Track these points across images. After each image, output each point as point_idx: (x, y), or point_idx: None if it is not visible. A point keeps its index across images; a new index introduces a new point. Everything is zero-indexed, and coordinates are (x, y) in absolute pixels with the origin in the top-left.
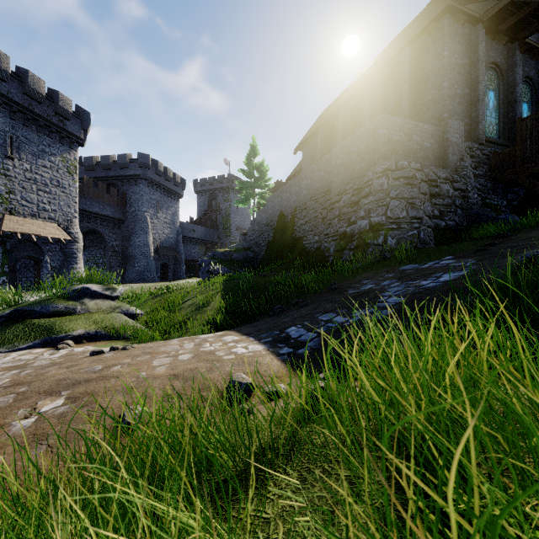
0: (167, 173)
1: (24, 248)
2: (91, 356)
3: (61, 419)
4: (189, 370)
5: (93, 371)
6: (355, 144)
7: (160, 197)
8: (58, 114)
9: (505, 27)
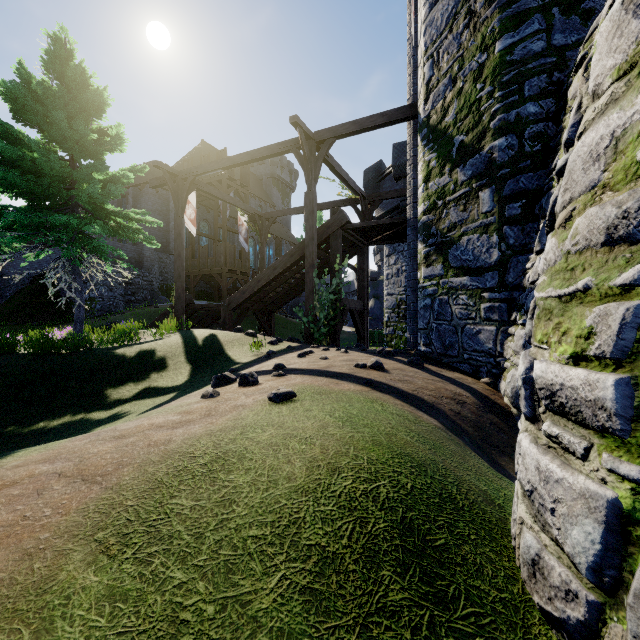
0: None
1: None
2: None
3: None
4: None
5: None
6: None
7: None
8: None
9: None
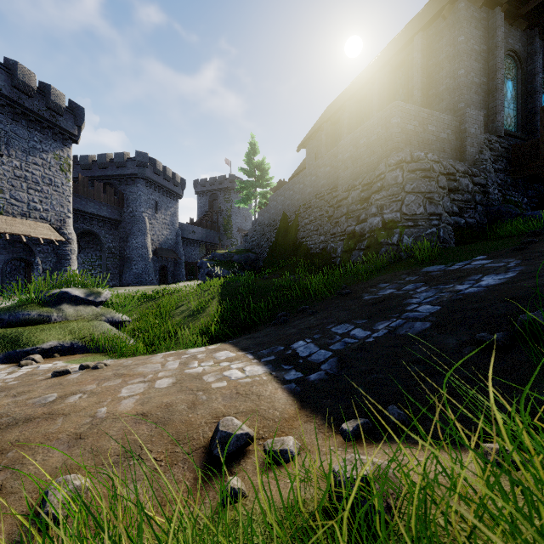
0: (166, 172)
1: (13, 249)
2: (52, 378)
3: None
4: (164, 406)
5: (42, 404)
6: (365, 135)
7: (159, 197)
8: (50, 108)
9: (525, 11)
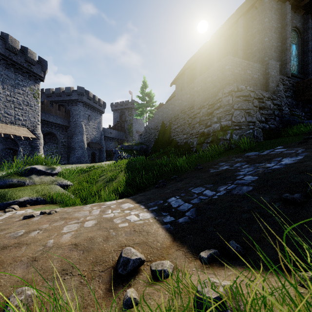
0: (94, 98)
1: (6, 142)
2: (23, 220)
3: None
4: (89, 239)
5: (15, 237)
6: (210, 76)
7: (90, 113)
8: (27, 61)
9: (303, 4)
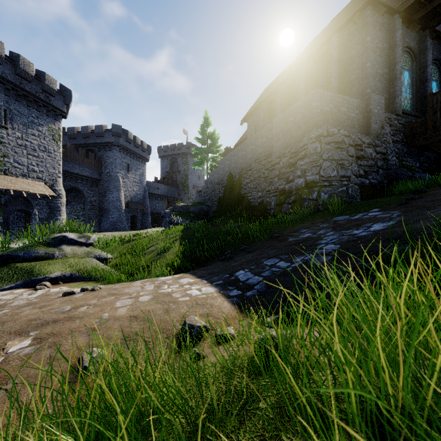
0: (135, 140)
1: (16, 202)
2: (63, 297)
3: (24, 361)
4: (148, 311)
5: (62, 312)
6: (293, 115)
7: (130, 161)
8: (45, 91)
9: (418, 17)
